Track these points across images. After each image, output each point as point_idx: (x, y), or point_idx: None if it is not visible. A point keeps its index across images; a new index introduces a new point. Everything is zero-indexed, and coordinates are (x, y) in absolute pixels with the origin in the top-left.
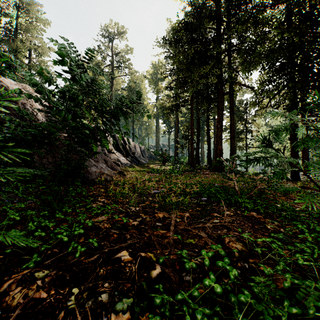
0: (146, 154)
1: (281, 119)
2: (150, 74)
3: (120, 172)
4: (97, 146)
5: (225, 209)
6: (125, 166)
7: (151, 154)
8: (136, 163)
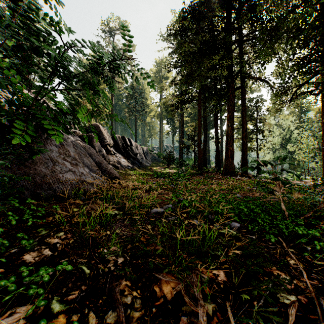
0: (149, 156)
1: (293, 119)
2: (153, 72)
3: (114, 177)
4: (94, 147)
5: (298, 263)
6: (126, 169)
7: (154, 156)
8: (138, 165)
